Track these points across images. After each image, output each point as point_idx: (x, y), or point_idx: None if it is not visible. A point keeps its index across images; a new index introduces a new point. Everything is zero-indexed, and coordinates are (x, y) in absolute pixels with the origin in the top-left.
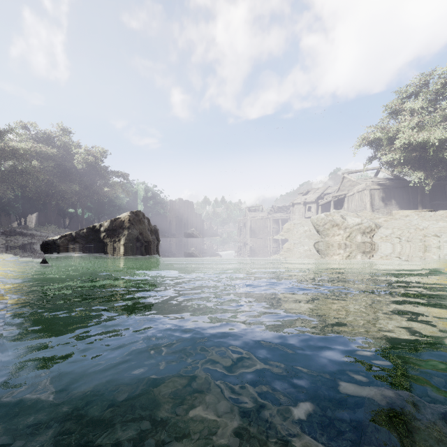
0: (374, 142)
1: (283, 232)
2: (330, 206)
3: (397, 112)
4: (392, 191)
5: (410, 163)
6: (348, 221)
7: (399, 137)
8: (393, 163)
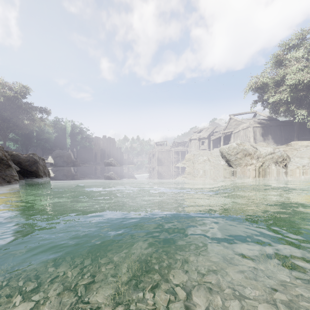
0: (261, 86)
1: (185, 161)
2: (217, 141)
3: (280, 61)
4: (269, 129)
5: (293, 102)
6: (260, 150)
7: (289, 78)
8: (278, 103)
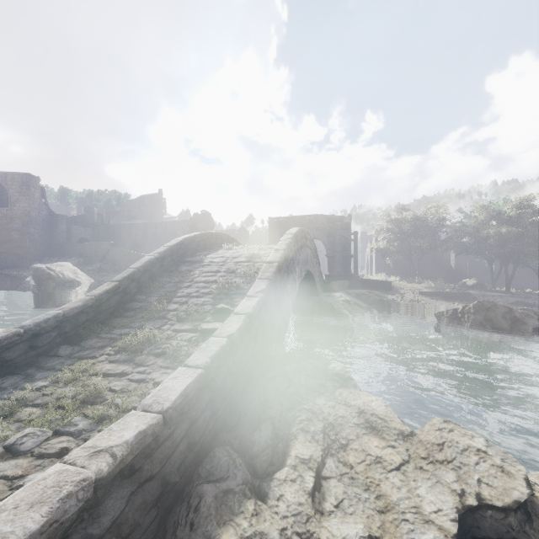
0: None
1: None
2: None
3: None
4: None
5: None
6: None
7: None
8: None
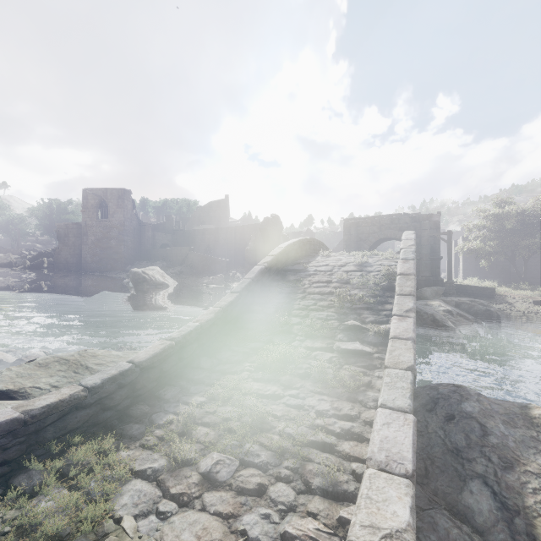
0: None
1: None
2: None
3: None
4: None
5: None
6: None
7: None
8: None
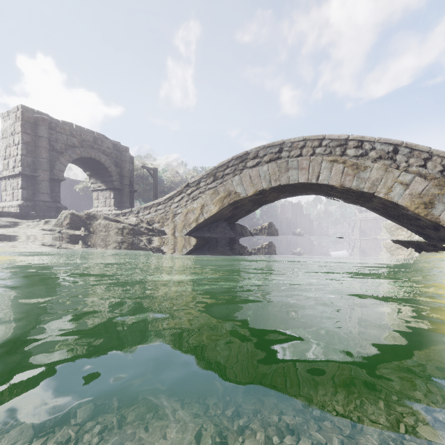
0: None
1: (383, 233)
2: None
3: None
4: None
5: None
6: None
7: None
8: None
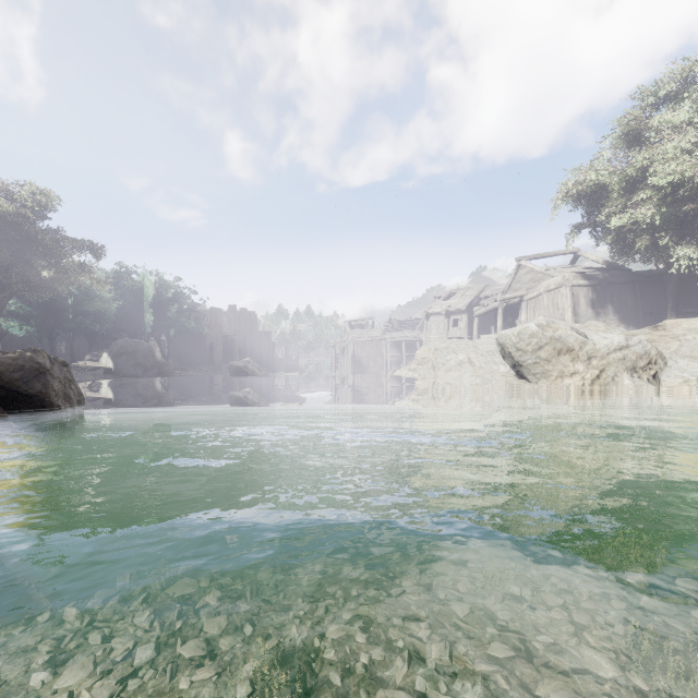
0: (592, 192)
1: (416, 364)
2: (488, 319)
3: (636, 132)
4: (609, 290)
5: (667, 228)
6: (595, 340)
7: (658, 171)
8: (632, 230)
